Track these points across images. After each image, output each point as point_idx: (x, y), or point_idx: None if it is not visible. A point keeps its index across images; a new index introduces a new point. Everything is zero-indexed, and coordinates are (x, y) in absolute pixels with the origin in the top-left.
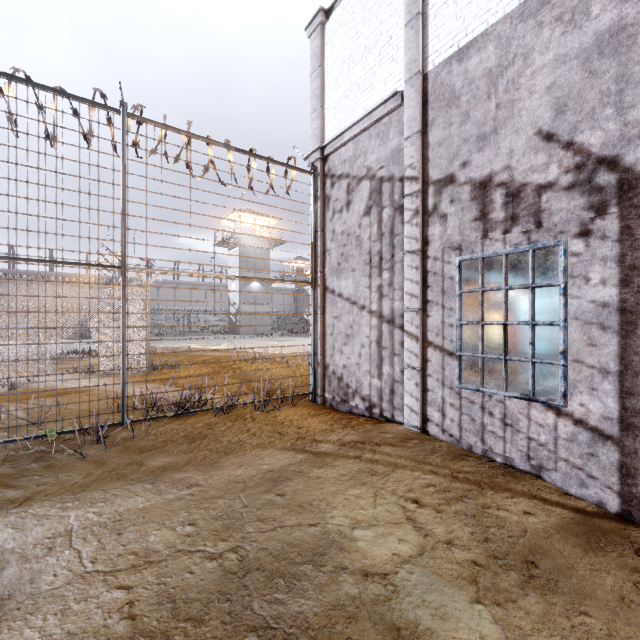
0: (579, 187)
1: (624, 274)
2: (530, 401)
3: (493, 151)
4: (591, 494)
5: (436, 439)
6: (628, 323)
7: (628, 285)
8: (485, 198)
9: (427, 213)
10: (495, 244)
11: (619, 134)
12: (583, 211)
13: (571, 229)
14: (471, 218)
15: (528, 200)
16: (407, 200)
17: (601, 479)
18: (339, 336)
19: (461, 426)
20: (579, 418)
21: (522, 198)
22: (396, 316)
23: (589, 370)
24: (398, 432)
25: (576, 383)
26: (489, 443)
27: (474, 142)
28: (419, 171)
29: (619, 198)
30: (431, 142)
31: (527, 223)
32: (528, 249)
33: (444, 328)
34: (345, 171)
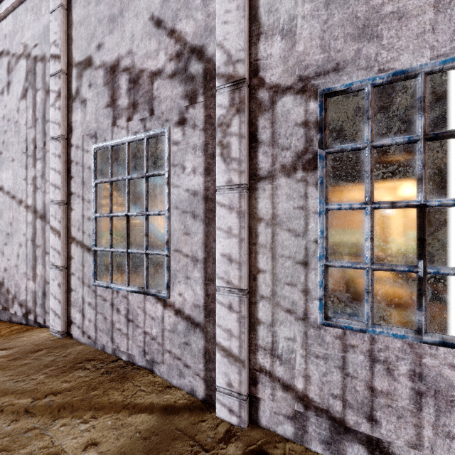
0: (179, 75)
1: (207, 162)
2: (144, 294)
3: (120, 34)
4: (187, 383)
5: (76, 343)
6: (210, 211)
7: (210, 173)
8: (114, 83)
9: (71, 97)
10: (121, 132)
11: (205, 24)
12: (181, 100)
13: (173, 117)
14: (104, 104)
15: (144, 87)
16: (52, 80)
17: (193, 367)
18: (1, 235)
19: (96, 326)
20: (179, 308)
21: (140, 84)
22: (47, 210)
23: (185, 259)
24: (30, 343)
25: (177, 273)
26: (117, 341)
27: (106, 23)
28: (61, 49)
29: (205, 88)
30: (74, 20)
31: (144, 110)
32: (143, 137)
33: (84, 222)
34: (6, 47)
